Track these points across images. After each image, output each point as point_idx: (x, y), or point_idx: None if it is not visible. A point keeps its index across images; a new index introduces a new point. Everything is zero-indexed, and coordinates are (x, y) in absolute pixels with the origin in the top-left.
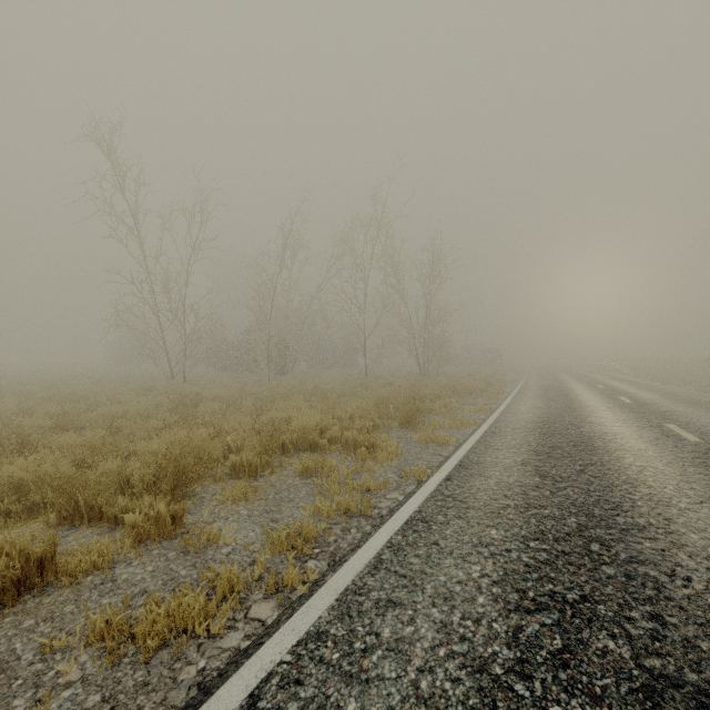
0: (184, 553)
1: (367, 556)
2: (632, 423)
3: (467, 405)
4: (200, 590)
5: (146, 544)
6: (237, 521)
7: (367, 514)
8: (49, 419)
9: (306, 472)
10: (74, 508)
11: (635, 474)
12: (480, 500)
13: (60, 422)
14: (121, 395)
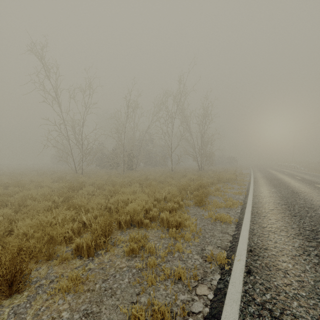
0: None
1: None
2: None
3: (229, 189)
4: None
5: None
6: None
7: None
8: None
9: (132, 252)
10: None
11: None
12: None
13: None
14: (43, 182)
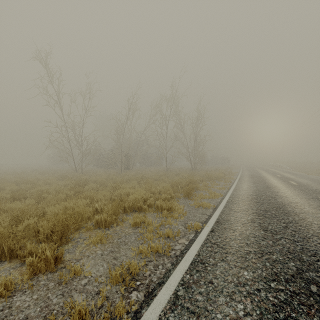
0: (59, 283)
1: (169, 292)
2: (302, 196)
3: (216, 185)
4: (62, 317)
5: (38, 276)
6: (94, 259)
7: (168, 255)
8: (9, 194)
9: (135, 224)
10: (2, 251)
11: (316, 229)
12: (233, 247)
13: (14, 195)
14: (50, 180)
